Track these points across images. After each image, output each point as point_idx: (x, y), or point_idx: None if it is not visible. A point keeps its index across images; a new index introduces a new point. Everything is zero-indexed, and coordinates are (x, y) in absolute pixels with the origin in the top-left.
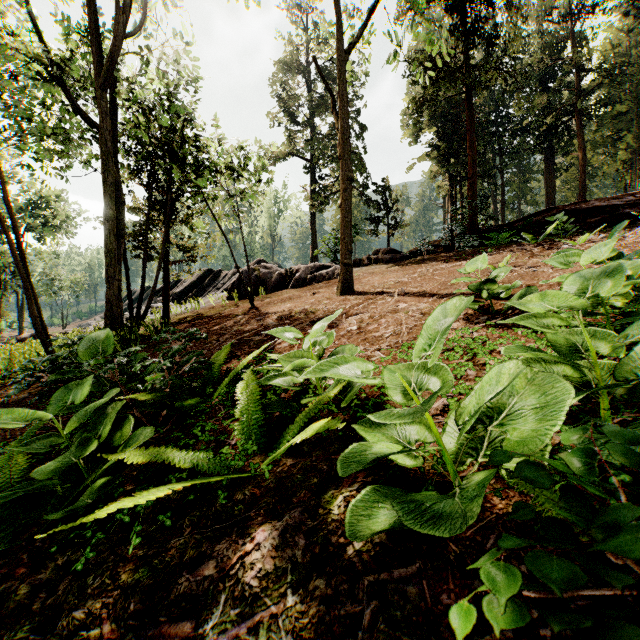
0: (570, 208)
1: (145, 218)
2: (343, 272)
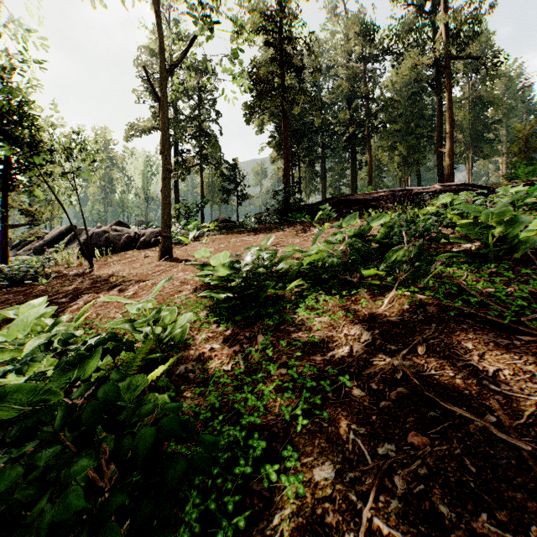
0: (343, 198)
1: None
2: (163, 242)
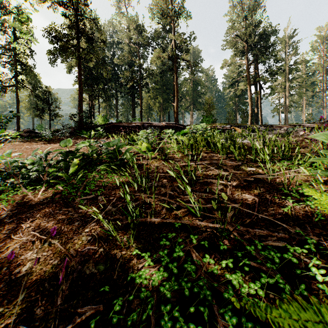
0: (116, 124)
1: None
2: None
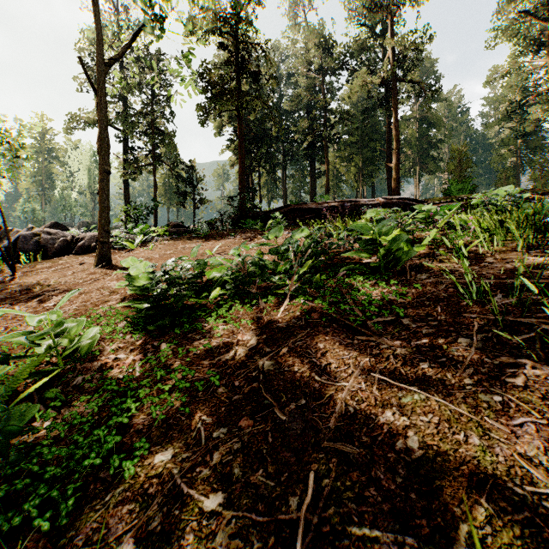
0: (297, 207)
1: None
2: (100, 248)
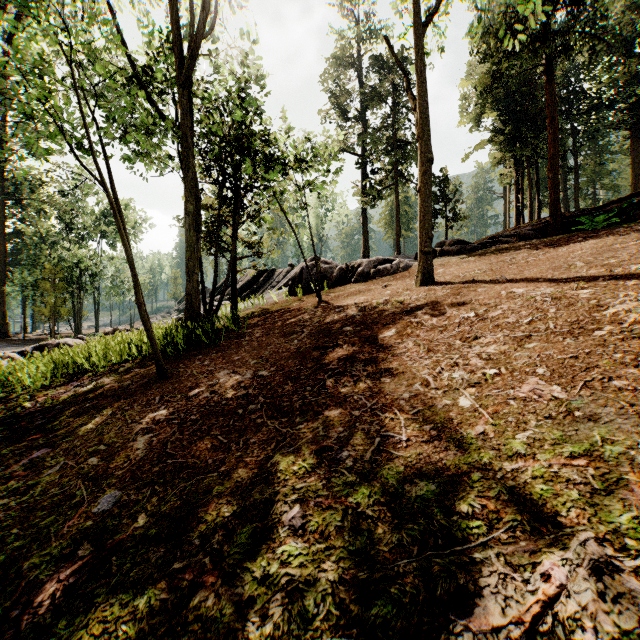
0: None
1: (216, 215)
2: (423, 261)
